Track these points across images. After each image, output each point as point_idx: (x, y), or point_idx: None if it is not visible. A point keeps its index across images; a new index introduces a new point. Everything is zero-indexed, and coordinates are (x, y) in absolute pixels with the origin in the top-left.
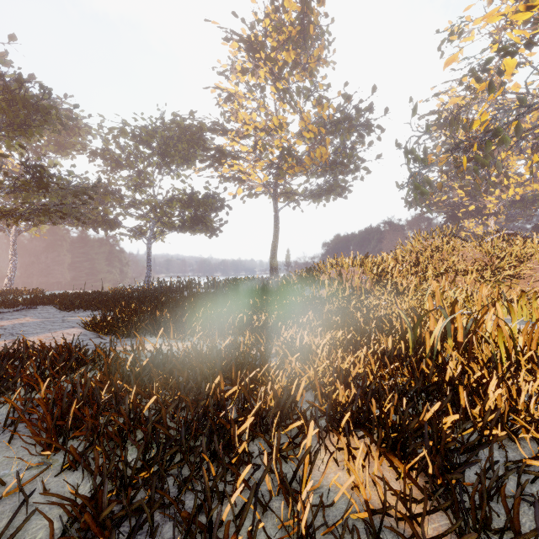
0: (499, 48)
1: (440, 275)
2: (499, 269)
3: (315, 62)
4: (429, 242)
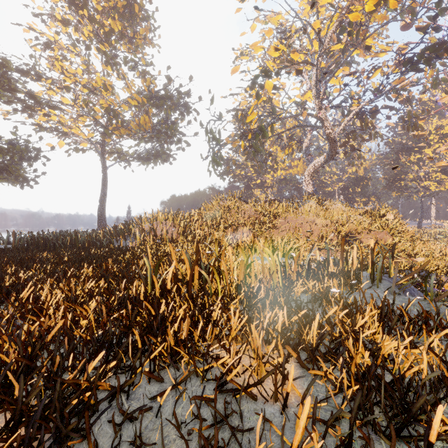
0: (262, 71)
1: (229, 227)
2: (264, 223)
3: (141, 40)
4: (225, 202)
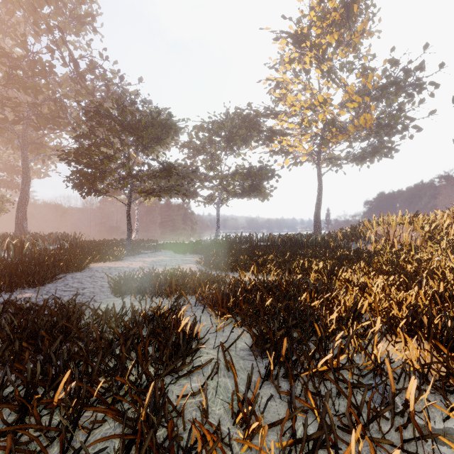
0: None
1: None
2: None
3: (358, 37)
4: None
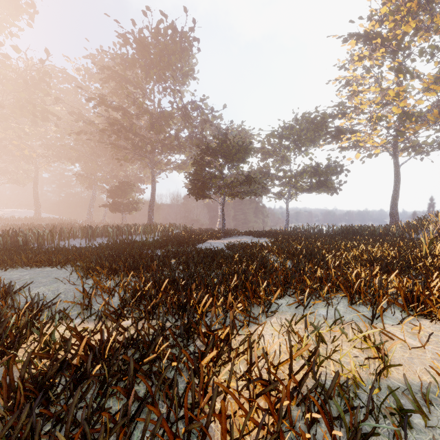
0: None
1: None
2: None
3: None
4: None
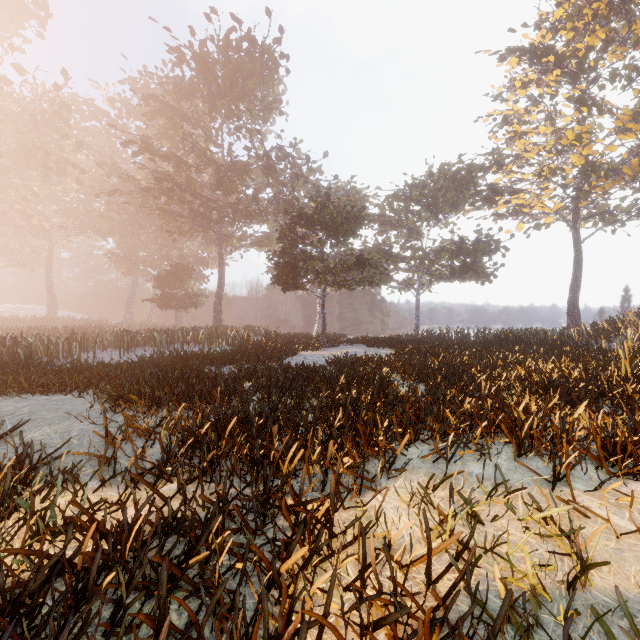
0: None
1: None
2: None
3: None
4: None
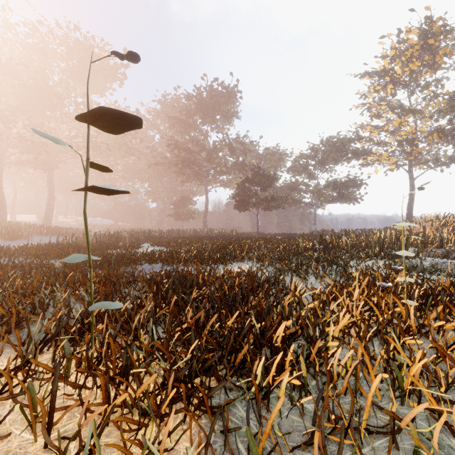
0: None
1: None
2: None
3: (442, 58)
4: None
